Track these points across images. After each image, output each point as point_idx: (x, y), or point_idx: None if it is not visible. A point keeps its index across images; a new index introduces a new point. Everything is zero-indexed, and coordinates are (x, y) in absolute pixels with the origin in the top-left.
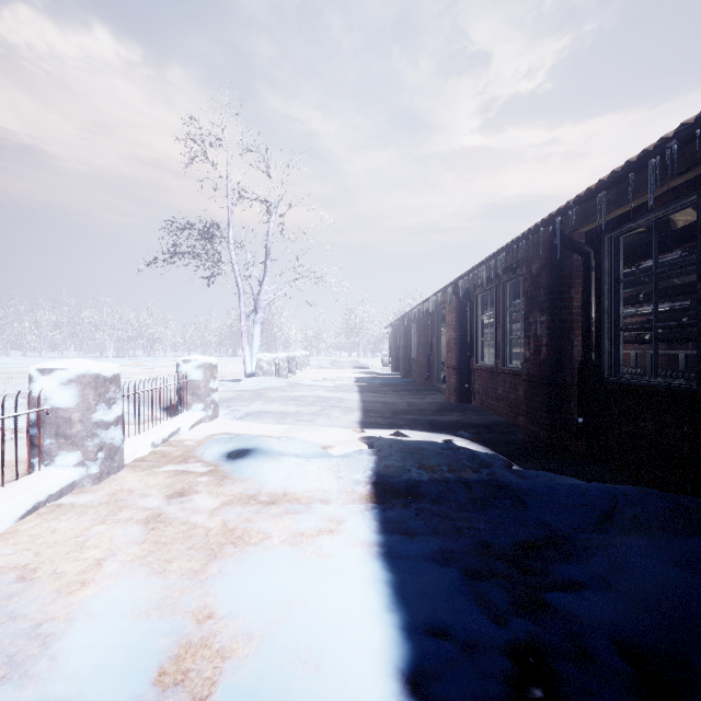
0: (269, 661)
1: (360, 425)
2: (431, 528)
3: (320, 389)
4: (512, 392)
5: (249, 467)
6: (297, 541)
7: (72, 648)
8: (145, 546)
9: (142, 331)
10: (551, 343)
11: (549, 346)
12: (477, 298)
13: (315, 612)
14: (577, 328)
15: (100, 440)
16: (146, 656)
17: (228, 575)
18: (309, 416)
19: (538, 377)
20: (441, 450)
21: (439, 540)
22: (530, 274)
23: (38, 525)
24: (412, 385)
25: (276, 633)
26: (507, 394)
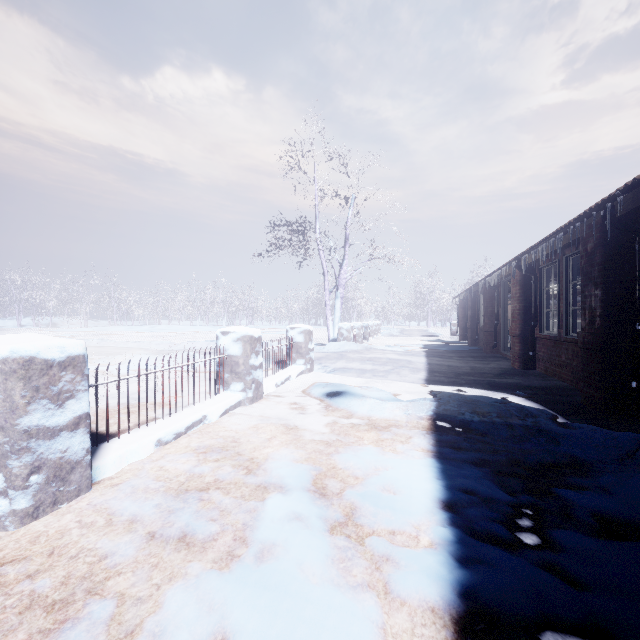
0: (369, 485)
1: (426, 382)
2: (474, 447)
3: (391, 353)
4: (574, 359)
5: (342, 402)
6: (379, 443)
7: (272, 467)
8: (290, 435)
9: (246, 304)
10: (604, 314)
11: (602, 317)
12: (541, 271)
13: (393, 471)
14: (633, 300)
15: (253, 377)
16: (307, 474)
17: (340, 452)
18: (383, 373)
19: (592, 344)
20: (495, 403)
21: (479, 453)
22: (585, 252)
23: (230, 420)
24: (478, 352)
25: (371, 477)
26: (570, 361)
